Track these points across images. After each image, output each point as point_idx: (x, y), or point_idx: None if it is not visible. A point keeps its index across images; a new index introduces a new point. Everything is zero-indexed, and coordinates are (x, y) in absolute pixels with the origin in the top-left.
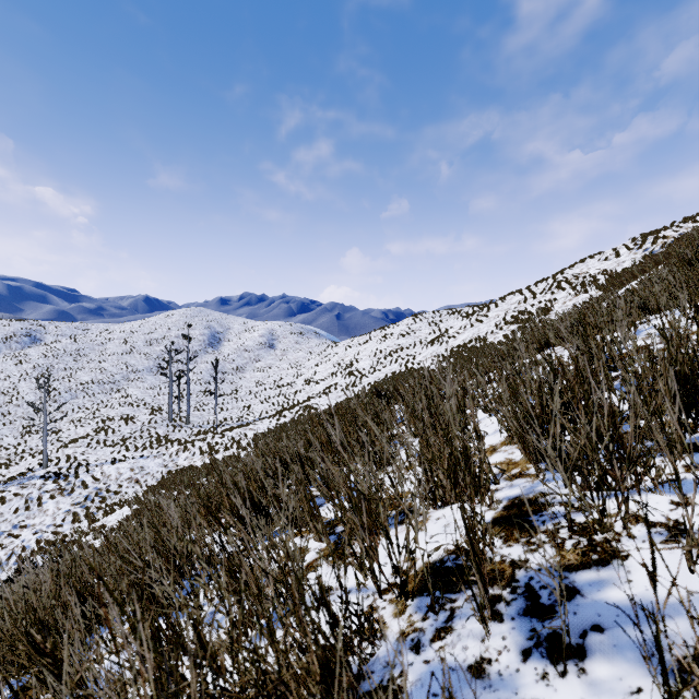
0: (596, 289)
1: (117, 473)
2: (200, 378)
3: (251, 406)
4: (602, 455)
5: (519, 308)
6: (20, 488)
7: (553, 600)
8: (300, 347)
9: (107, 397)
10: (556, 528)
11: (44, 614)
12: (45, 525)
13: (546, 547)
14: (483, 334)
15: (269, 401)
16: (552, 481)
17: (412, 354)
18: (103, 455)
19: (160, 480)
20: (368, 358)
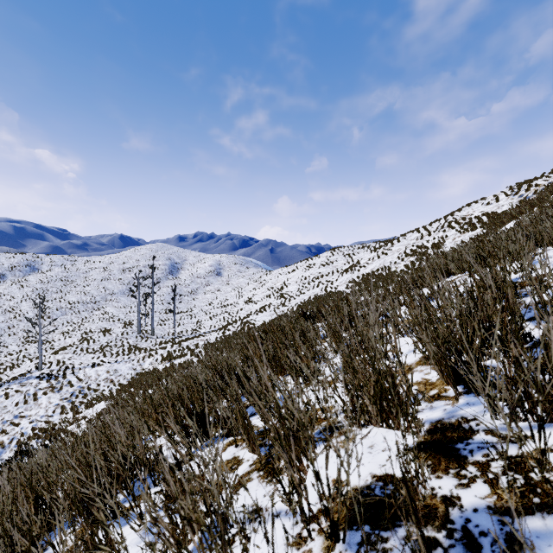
0: (480, 228)
1: (96, 374)
2: (162, 299)
3: (202, 322)
4: (532, 387)
5: (417, 243)
6: (20, 386)
7: (497, 552)
8: (241, 275)
9: (89, 314)
10: (486, 460)
11: (1, 519)
12: (39, 416)
13: (479, 483)
14: (388, 264)
15: (216, 317)
16: (472, 405)
17: (330, 280)
18: (85, 360)
19: (129, 380)
20: (295, 284)
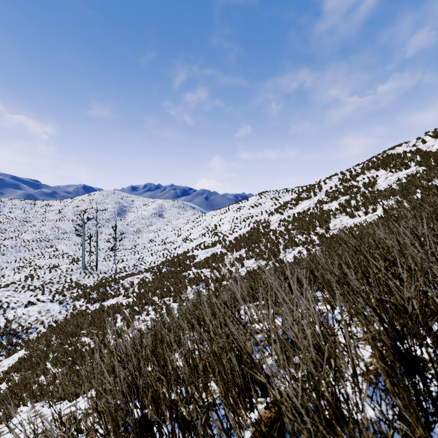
0: (415, 166)
1: (27, 315)
2: (110, 237)
3: (144, 258)
4: None
5: (345, 184)
6: None
7: None
8: (180, 216)
9: (42, 251)
10: None
11: None
12: None
13: None
14: (318, 204)
15: (157, 254)
16: None
17: (260, 220)
18: (23, 298)
19: (61, 321)
20: (228, 223)
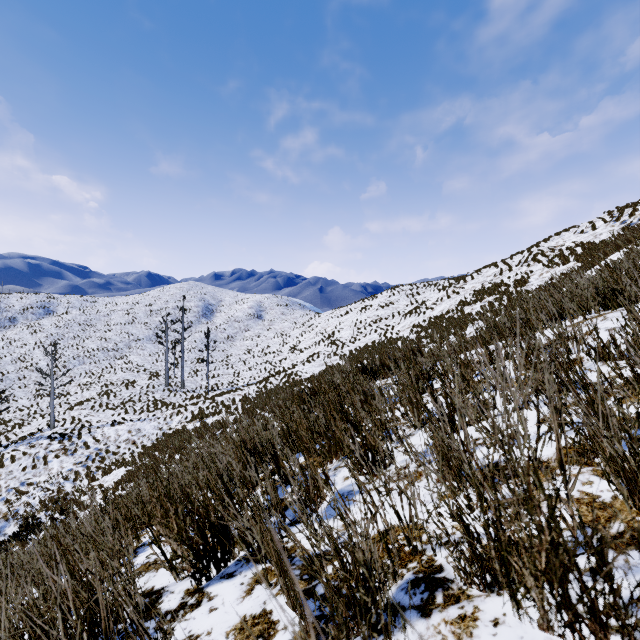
0: (574, 261)
1: (116, 435)
2: (194, 346)
3: (241, 373)
4: None
5: (495, 280)
6: (28, 448)
7: None
8: (286, 318)
9: (111, 363)
10: None
11: None
12: (49, 483)
13: None
14: (460, 305)
15: (257, 368)
16: None
17: (390, 324)
18: (104, 418)
19: (154, 441)
20: (349, 328)
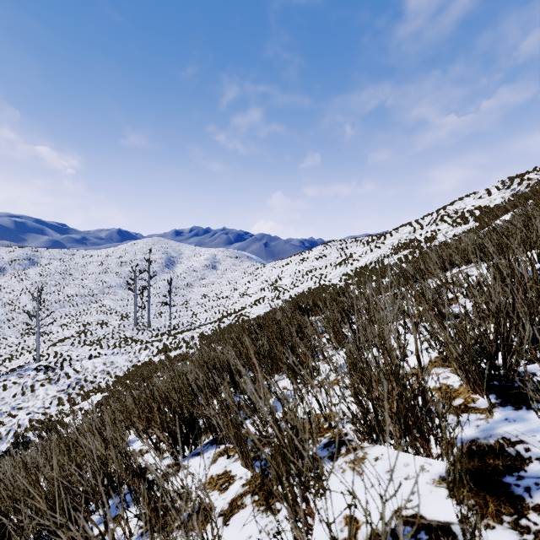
0: (473, 222)
1: (93, 366)
2: (159, 292)
3: (198, 314)
4: None
5: (409, 237)
6: (18, 378)
7: None
8: (236, 268)
9: (87, 306)
10: None
11: None
12: (36, 408)
13: None
14: (381, 258)
15: (212, 310)
16: (513, 422)
17: (324, 273)
18: (82, 352)
19: (126, 372)
20: (289, 277)
